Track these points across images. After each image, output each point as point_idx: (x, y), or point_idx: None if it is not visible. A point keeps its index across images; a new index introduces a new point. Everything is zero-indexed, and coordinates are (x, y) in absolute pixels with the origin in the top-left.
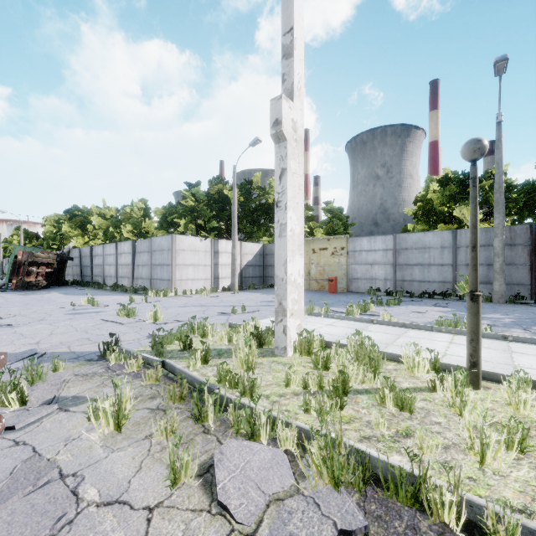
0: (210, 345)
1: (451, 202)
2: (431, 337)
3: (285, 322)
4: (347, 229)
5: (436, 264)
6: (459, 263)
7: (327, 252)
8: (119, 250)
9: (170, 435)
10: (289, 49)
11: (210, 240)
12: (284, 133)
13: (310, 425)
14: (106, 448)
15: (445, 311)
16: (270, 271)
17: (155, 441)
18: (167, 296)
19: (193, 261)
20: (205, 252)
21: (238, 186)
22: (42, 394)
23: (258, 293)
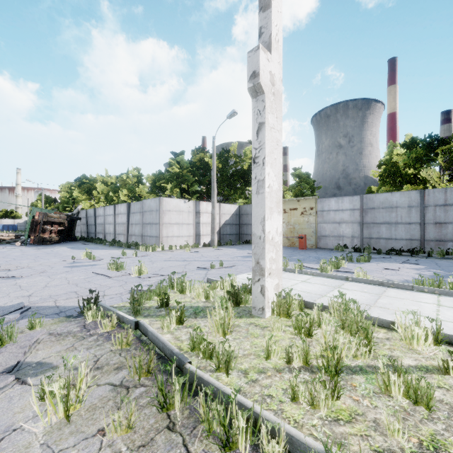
0: (187, 302)
1: (418, 163)
2: (414, 297)
3: (262, 281)
4: (313, 191)
5: (403, 222)
6: (427, 221)
7: (296, 212)
8: (116, 211)
9: (126, 431)
10: (266, 1)
11: (193, 202)
12: (261, 85)
13: (300, 422)
14: (46, 449)
15: (417, 268)
16: (245, 229)
17: (106, 440)
18: (155, 250)
19: (178, 220)
20: (188, 212)
21: (217, 155)
22: (6, 359)
23: (234, 249)
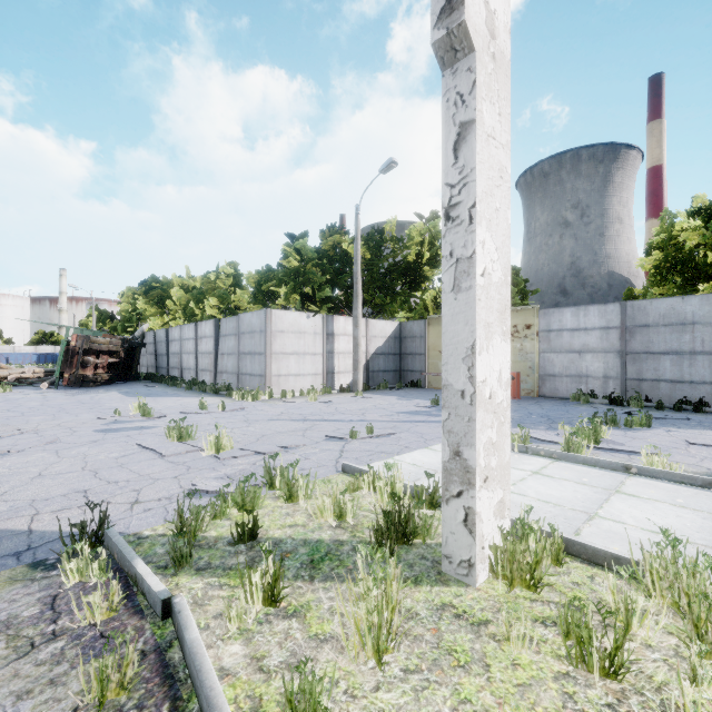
0: (299, 526)
1: None
2: None
3: (469, 499)
4: (525, 298)
5: (707, 351)
6: None
7: None
8: (199, 333)
9: None
10: None
11: (322, 317)
12: (468, 29)
13: None
14: None
15: None
16: (410, 362)
17: None
18: (257, 399)
19: (297, 348)
20: (314, 334)
21: (362, 238)
22: None
23: (392, 396)
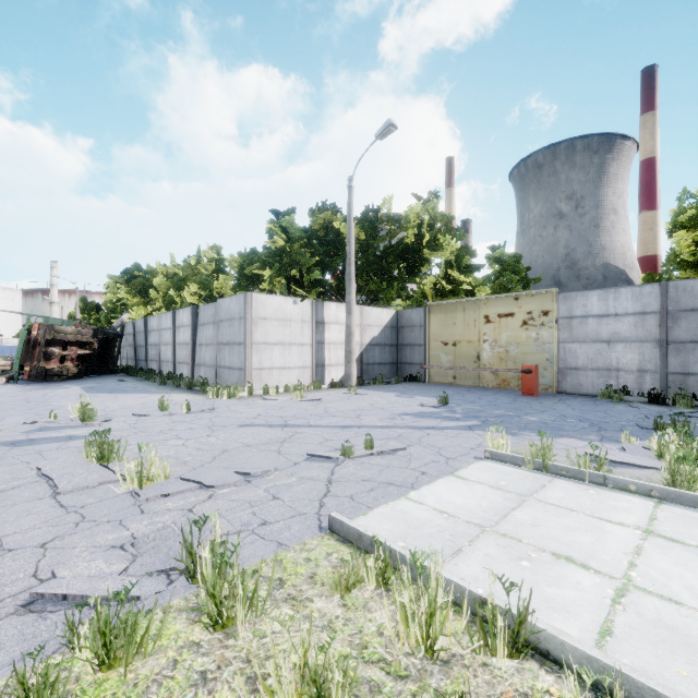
0: None
1: None
2: None
3: None
4: (527, 287)
5: None
6: None
7: (512, 320)
8: (177, 322)
9: None
10: None
11: (310, 303)
12: None
13: None
14: None
15: None
16: (408, 354)
17: None
18: (234, 396)
19: (282, 338)
20: (302, 322)
21: (356, 219)
22: None
23: (391, 393)
